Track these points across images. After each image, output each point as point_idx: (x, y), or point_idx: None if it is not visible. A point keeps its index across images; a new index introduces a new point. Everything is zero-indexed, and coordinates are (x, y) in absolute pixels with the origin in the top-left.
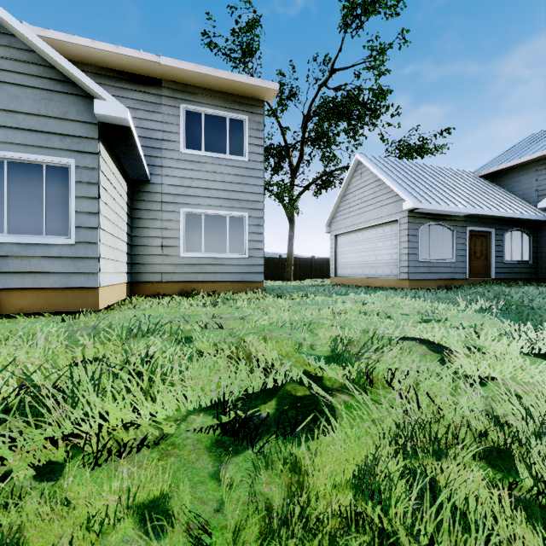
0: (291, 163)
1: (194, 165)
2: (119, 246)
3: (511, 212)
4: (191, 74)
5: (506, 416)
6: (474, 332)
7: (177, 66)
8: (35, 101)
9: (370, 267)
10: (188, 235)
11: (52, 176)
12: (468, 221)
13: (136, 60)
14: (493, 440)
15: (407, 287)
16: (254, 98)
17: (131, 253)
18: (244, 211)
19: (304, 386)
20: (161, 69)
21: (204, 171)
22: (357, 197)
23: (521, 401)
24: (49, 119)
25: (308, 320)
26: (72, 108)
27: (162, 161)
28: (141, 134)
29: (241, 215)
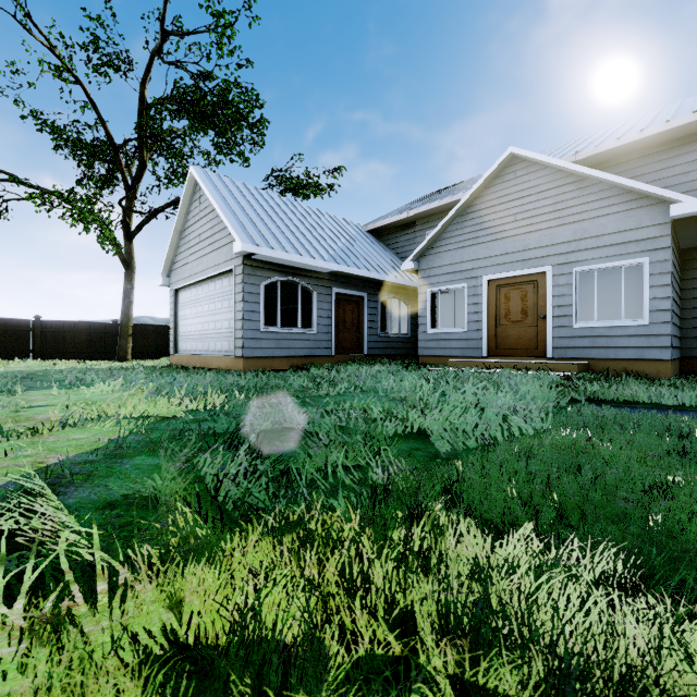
0: (124, 173)
1: None
2: None
3: (384, 274)
4: None
5: None
6: None
7: None
8: None
9: (210, 339)
10: None
11: None
12: (335, 280)
13: None
14: None
15: (242, 369)
16: None
17: None
18: None
19: None
20: None
21: None
22: (196, 233)
23: None
24: None
25: None
26: None
27: None
28: None
29: None
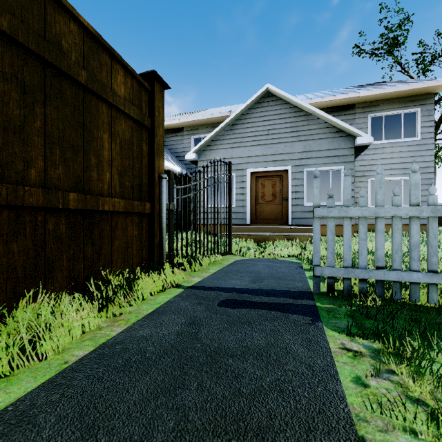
0: None
1: (377, 150)
2: None
3: None
4: (378, 95)
5: None
6: None
7: (370, 94)
8: (327, 144)
9: None
10: (372, 195)
11: (333, 175)
12: None
13: (344, 99)
14: None
15: None
16: (425, 93)
17: None
18: None
19: None
20: (358, 99)
21: (384, 153)
22: None
23: None
24: (332, 150)
25: None
26: (342, 143)
27: None
28: None
29: None
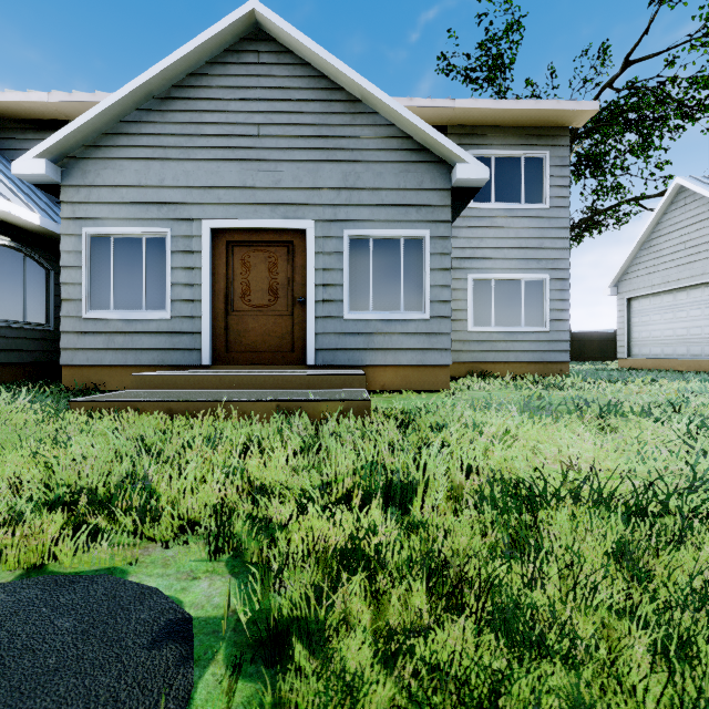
0: None
1: (483, 221)
2: None
3: None
4: (486, 113)
5: None
6: None
7: (473, 106)
8: (395, 175)
9: (705, 343)
10: (475, 306)
11: (407, 249)
12: None
13: (428, 109)
14: None
15: None
16: (557, 126)
17: None
18: (544, 272)
19: None
20: (452, 114)
21: (494, 228)
22: (677, 241)
23: None
24: (406, 192)
25: None
26: (426, 177)
27: None
28: None
29: (539, 278)
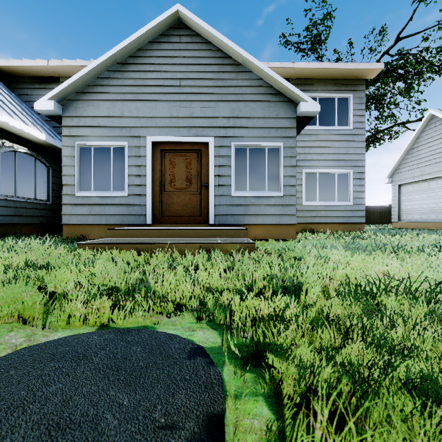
0: None
1: (312, 137)
2: None
3: None
4: (314, 71)
5: None
6: None
7: (306, 67)
8: (262, 109)
9: None
10: (306, 189)
11: (270, 154)
12: None
13: (278, 69)
14: None
15: None
16: (357, 79)
17: None
18: (349, 168)
19: None
20: (293, 71)
21: (318, 141)
22: (430, 149)
23: None
24: (269, 119)
25: None
26: (281, 110)
27: None
28: None
29: (346, 172)
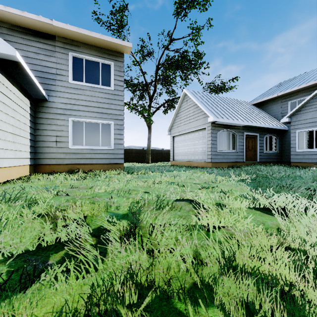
0: (149, 93)
1: (78, 91)
2: (20, 141)
3: (267, 124)
4: (75, 33)
5: (207, 259)
6: (225, 195)
7: (64, 27)
8: None
9: (192, 155)
10: (74, 135)
11: None
12: (245, 129)
13: (36, 21)
14: (193, 278)
15: (210, 167)
16: (118, 51)
17: (35, 146)
18: (111, 120)
19: (95, 237)
20: (54, 29)
21: (85, 95)
22: (185, 114)
23: (221, 246)
24: None
25: (132, 188)
26: None
27: (56, 88)
28: (41, 69)
29: (109, 123)
